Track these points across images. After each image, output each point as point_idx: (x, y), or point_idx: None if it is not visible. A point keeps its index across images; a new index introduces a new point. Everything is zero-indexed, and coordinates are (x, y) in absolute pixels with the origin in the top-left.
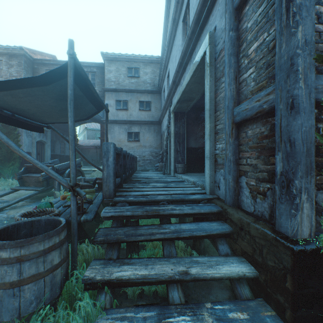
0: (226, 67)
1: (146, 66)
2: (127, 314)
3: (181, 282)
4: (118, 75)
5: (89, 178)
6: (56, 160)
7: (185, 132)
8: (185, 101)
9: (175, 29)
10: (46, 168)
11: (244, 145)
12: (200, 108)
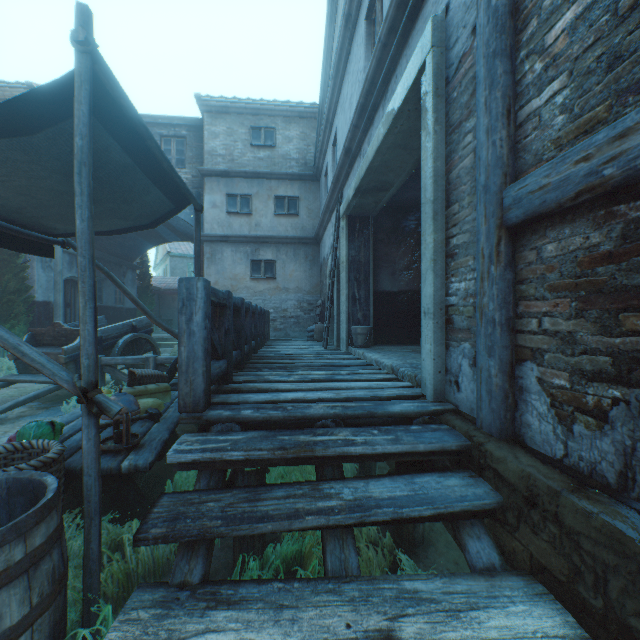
0: (480, 89)
1: (288, 124)
2: None
3: None
4: (231, 144)
5: (166, 357)
6: (100, 318)
7: (371, 260)
8: (373, 190)
9: (351, 37)
10: (14, 343)
11: (531, 283)
12: (402, 208)
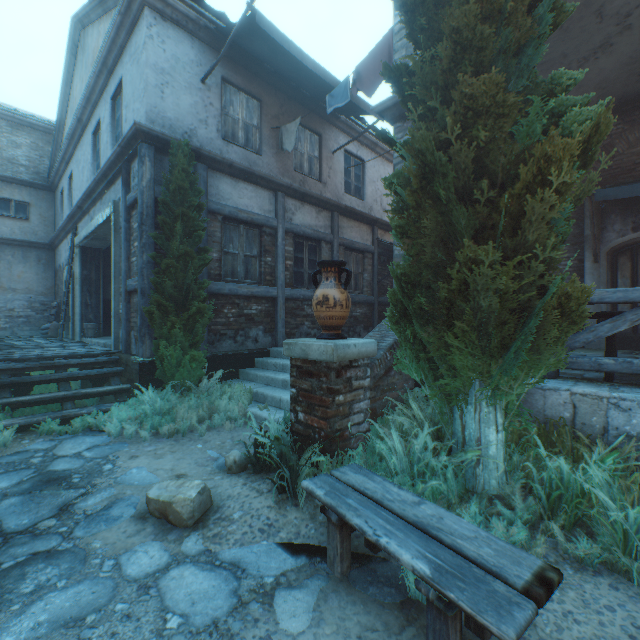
0: (123, 246)
1: (16, 130)
2: (30, 415)
3: (75, 400)
4: None
5: None
6: None
7: (101, 278)
8: (99, 239)
9: (83, 129)
10: None
11: (133, 308)
12: None
